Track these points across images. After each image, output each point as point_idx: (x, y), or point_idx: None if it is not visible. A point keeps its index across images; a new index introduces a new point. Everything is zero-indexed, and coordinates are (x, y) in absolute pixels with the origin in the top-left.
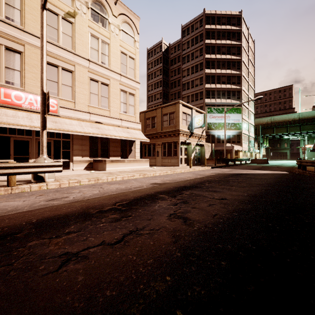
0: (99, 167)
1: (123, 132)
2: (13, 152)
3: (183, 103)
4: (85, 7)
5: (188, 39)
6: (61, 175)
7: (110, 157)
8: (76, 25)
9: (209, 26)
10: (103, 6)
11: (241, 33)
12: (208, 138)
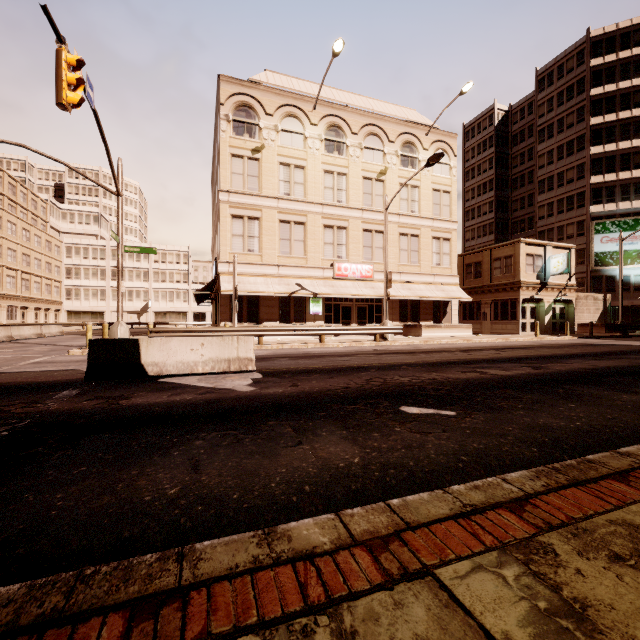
0: (412, 332)
1: (437, 291)
2: (341, 318)
3: (527, 241)
4: (395, 156)
5: (550, 94)
6: None
7: (421, 321)
8: (387, 181)
9: (600, 59)
10: (412, 145)
11: None
12: (598, 282)
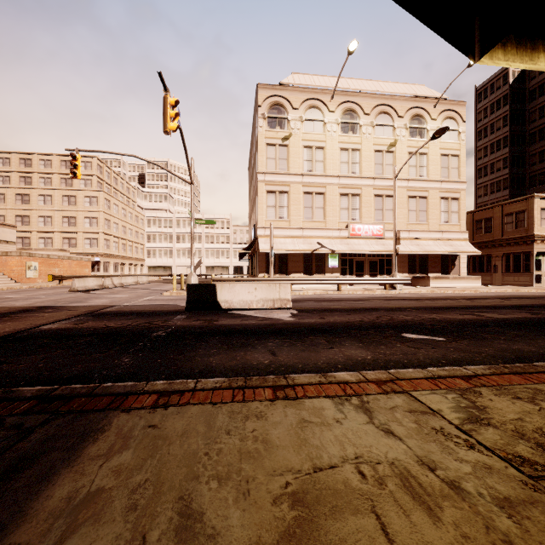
0: (420, 283)
1: (445, 246)
2: (355, 270)
3: (541, 196)
4: (404, 129)
5: None
6: None
7: (429, 273)
8: (396, 152)
9: None
10: (421, 117)
11: None
12: None
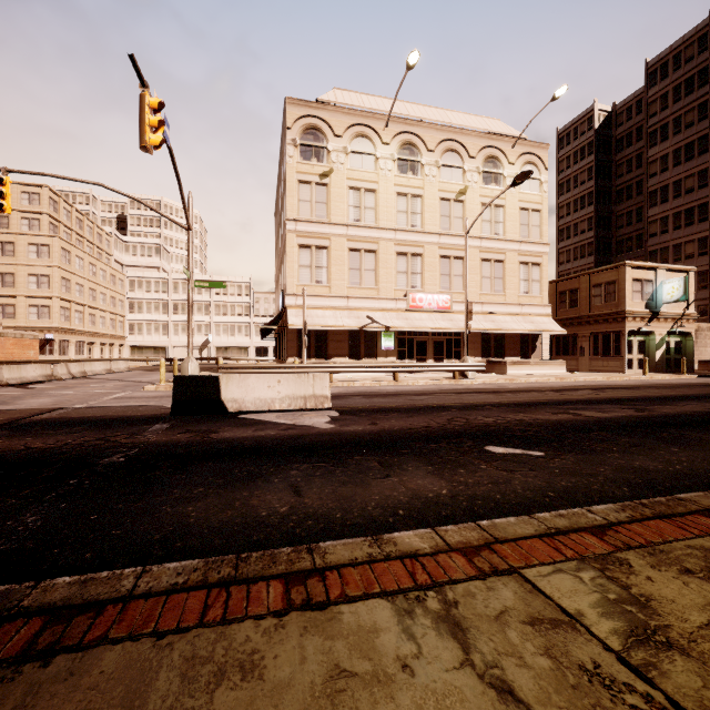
0: (495, 369)
1: (525, 323)
2: (415, 353)
3: (633, 264)
4: (476, 174)
5: (664, 89)
6: None
7: (506, 357)
8: (467, 201)
9: None
10: (496, 160)
11: None
12: None
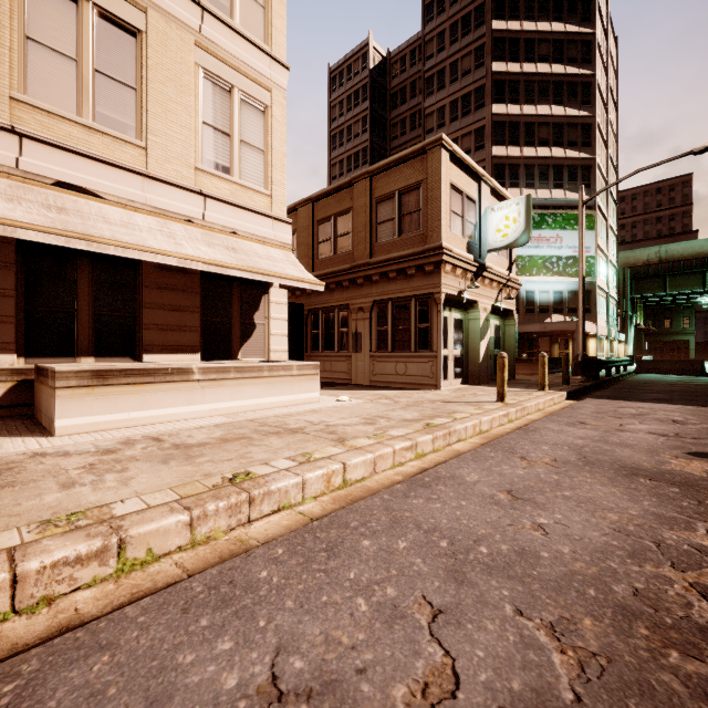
0: (42, 406)
1: (207, 245)
2: None
3: (453, 147)
4: None
5: (441, 26)
6: None
7: (149, 353)
8: None
9: None
10: None
11: (595, 1)
12: None
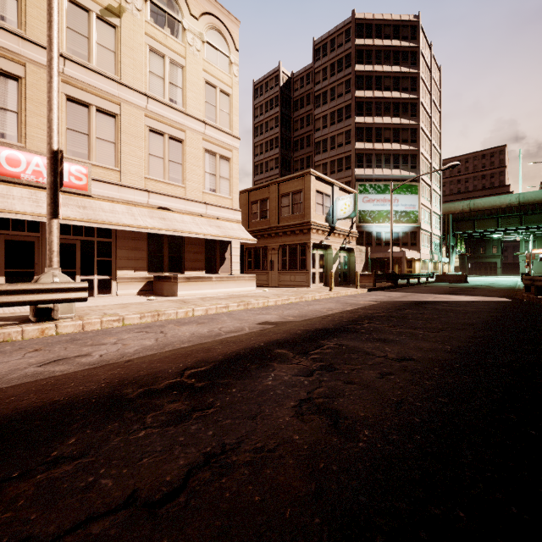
0: (164, 289)
1: (210, 226)
2: (3, 263)
3: (317, 174)
4: None
5: (324, 64)
6: (91, 306)
7: (187, 271)
8: (123, 31)
9: (362, 41)
10: None
11: (419, 53)
12: (361, 237)
